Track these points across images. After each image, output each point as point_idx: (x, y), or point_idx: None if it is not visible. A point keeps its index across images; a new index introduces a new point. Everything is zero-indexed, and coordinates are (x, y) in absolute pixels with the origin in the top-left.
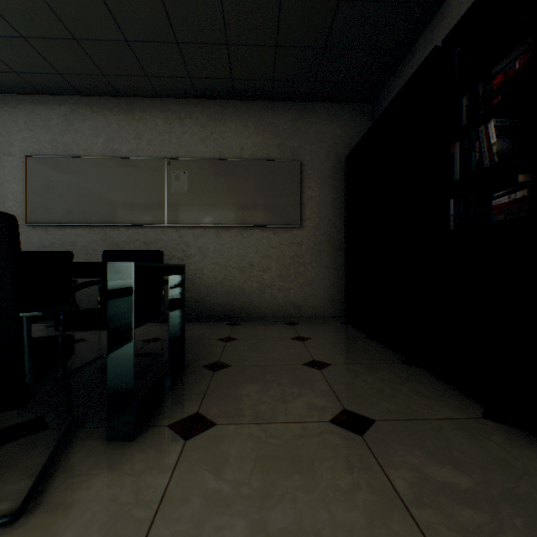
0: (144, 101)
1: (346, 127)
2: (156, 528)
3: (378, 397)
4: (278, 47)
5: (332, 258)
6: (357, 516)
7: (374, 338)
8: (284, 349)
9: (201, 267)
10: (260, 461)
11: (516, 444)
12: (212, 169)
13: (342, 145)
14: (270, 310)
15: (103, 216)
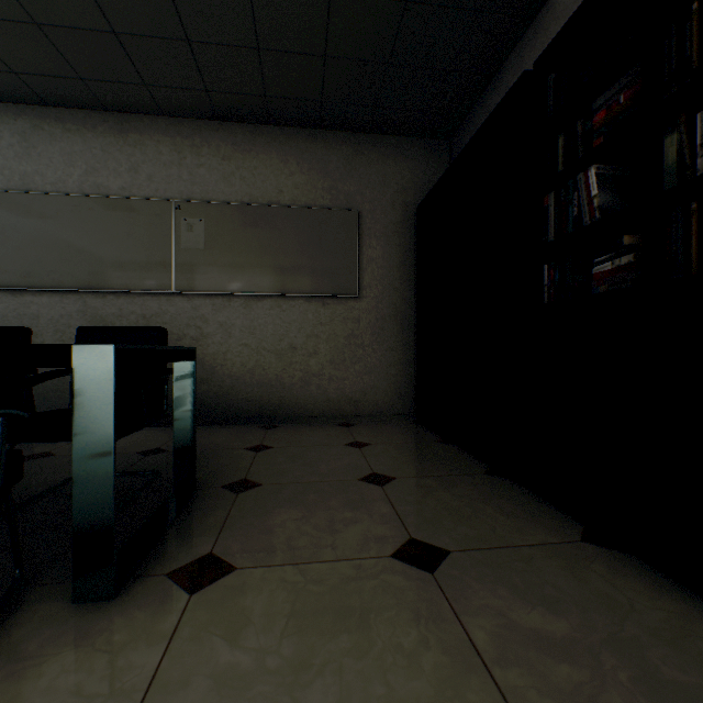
0: (142, 120)
1: (416, 169)
2: None
3: (455, 520)
4: (327, 57)
5: (399, 339)
6: (424, 686)
7: (452, 442)
8: (335, 459)
9: (224, 350)
10: (295, 618)
11: (621, 573)
12: (239, 217)
13: (412, 192)
14: (318, 407)
15: (81, 279)
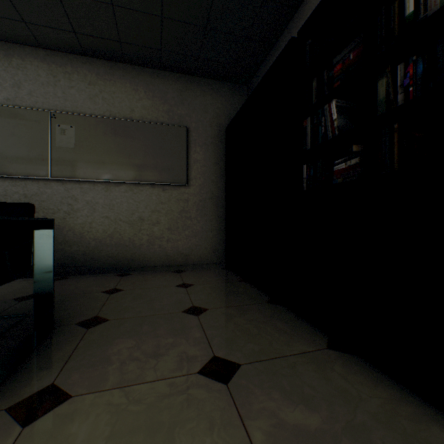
0: (24, 49)
1: (226, 103)
2: None
3: (246, 338)
4: (163, 18)
5: (215, 213)
6: None
7: (247, 281)
8: (168, 297)
9: (90, 220)
10: (113, 440)
11: (352, 371)
12: (102, 126)
13: (223, 117)
14: (160, 259)
15: None
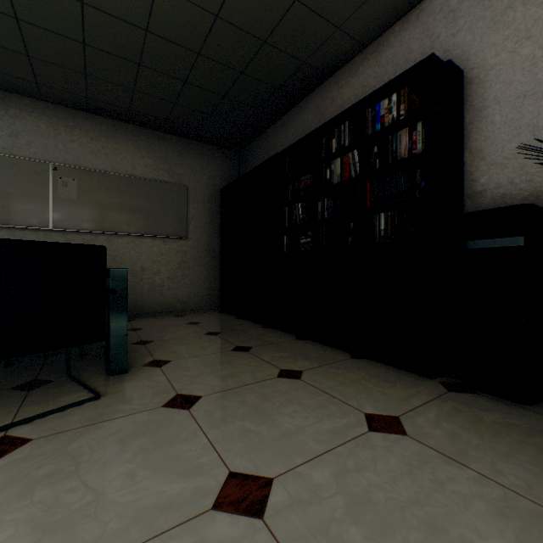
0: (23, 99)
1: (221, 166)
2: (175, 384)
3: (252, 340)
4: (176, 104)
5: (211, 264)
6: (252, 367)
7: (244, 318)
8: (186, 329)
9: None
10: (206, 365)
11: (306, 344)
12: (105, 180)
13: (218, 179)
14: (161, 306)
15: None
